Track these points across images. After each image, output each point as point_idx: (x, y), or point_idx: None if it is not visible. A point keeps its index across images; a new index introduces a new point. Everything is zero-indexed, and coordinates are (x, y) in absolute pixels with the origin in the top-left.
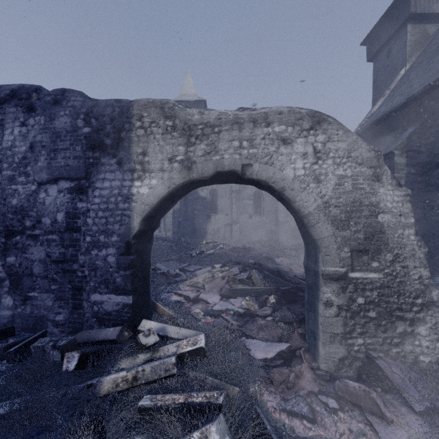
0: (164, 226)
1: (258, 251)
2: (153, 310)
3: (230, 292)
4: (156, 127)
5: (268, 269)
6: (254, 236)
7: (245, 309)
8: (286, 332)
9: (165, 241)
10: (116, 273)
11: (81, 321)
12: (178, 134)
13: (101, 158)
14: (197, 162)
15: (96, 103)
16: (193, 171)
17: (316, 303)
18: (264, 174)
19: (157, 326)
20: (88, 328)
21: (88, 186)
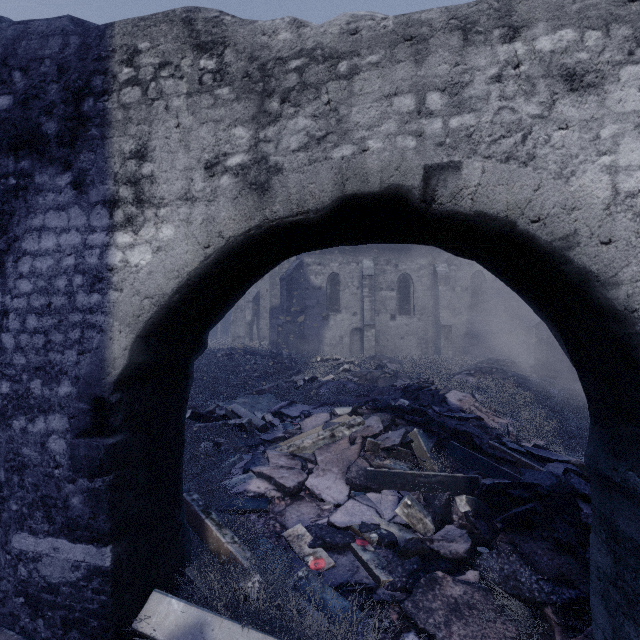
0: (257, 332)
1: (410, 378)
2: (198, 536)
3: (367, 478)
4: (173, 77)
5: (442, 425)
6: (399, 348)
7: (404, 527)
8: None
9: (258, 355)
10: (69, 483)
11: None
12: (232, 92)
13: (36, 172)
14: (285, 168)
15: (24, 30)
16: (272, 197)
17: None
18: (501, 193)
19: (184, 617)
20: (5, 621)
21: (6, 248)
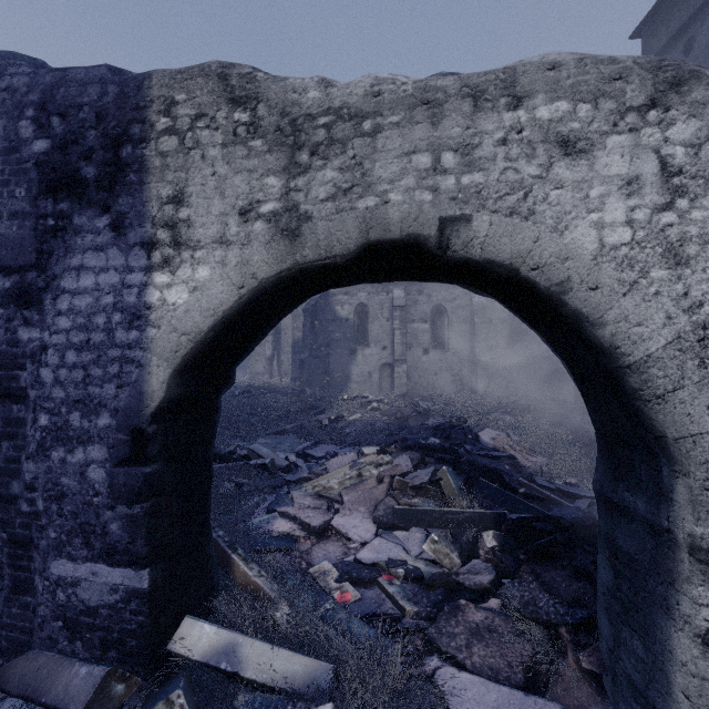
0: (278, 367)
1: (443, 416)
2: (225, 571)
3: (395, 516)
4: (209, 128)
5: (472, 463)
6: (433, 385)
7: (431, 563)
8: (545, 657)
9: (278, 393)
10: (108, 510)
11: (28, 625)
12: (265, 144)
13: (75, 214)
14: (314, 216)
15: (62, 77)
16: (303, 242)
17: (659, 620)
18: (506, 244)
19: (217, 639)
20: (43, 645)
21: (45, 286)
